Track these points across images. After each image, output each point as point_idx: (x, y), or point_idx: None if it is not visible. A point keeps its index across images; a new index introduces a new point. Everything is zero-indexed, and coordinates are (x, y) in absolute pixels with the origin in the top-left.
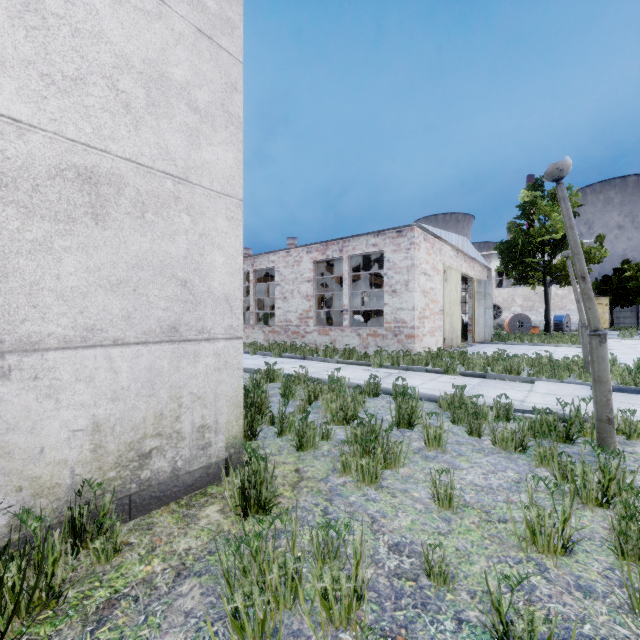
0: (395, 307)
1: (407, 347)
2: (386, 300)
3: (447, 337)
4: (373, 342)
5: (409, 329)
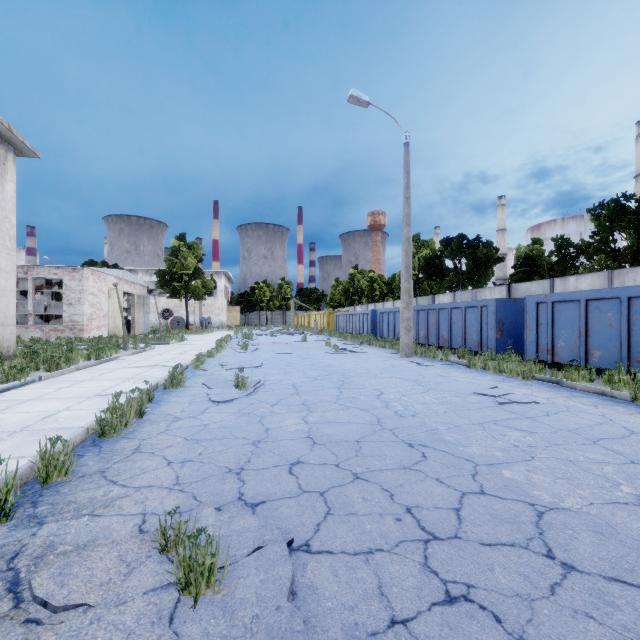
0: (71, 313)
1: (80, 336)
2: (65, 309)
3: (111, 331)
4: (55, 335)
5: (81, 326)
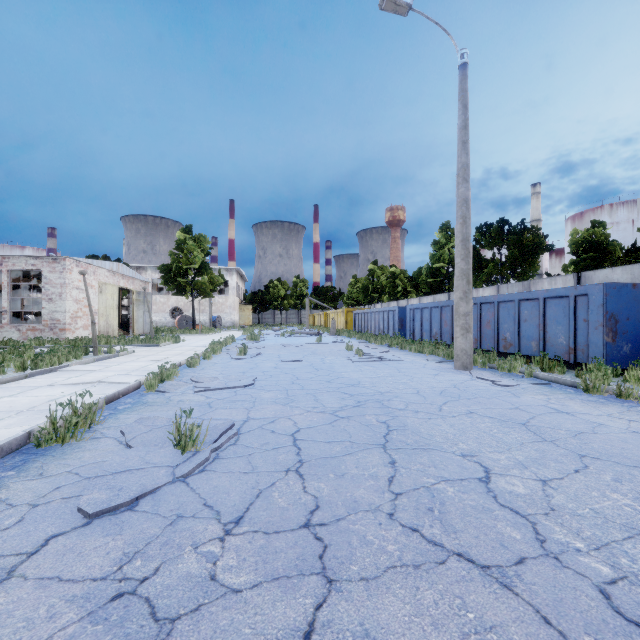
0: (52, 310)
1: (61, 337)
2: (44, 305)
3: (103, 331)
4: (33, 335)
5: (63, 325)
